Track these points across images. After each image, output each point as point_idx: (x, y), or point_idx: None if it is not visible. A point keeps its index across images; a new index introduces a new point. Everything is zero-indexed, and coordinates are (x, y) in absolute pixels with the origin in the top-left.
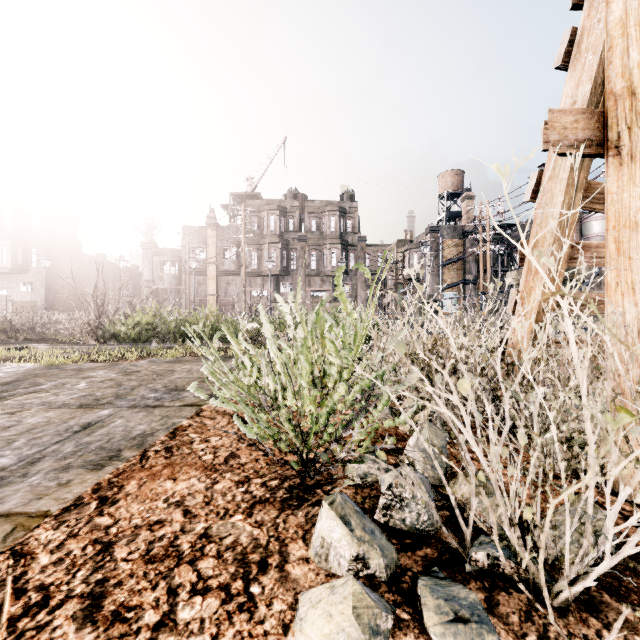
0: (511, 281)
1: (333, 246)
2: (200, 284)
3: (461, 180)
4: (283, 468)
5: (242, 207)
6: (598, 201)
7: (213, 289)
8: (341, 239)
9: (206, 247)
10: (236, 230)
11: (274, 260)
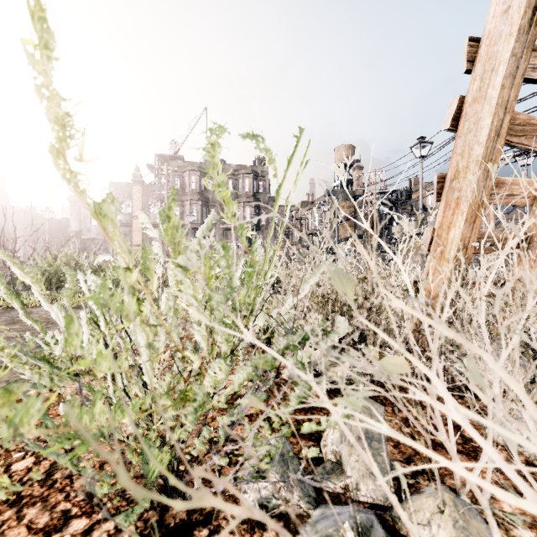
0: (396, 234)
1: (247, 204)
2: (126, 235)
3: (352, 153)
4: (138, 483)
5: (165, 166)
6: (515, 133)
7: (139, 240)
8: (254, 198)
9: (132, 202)
10: (160, 187)
11: (195, 215)
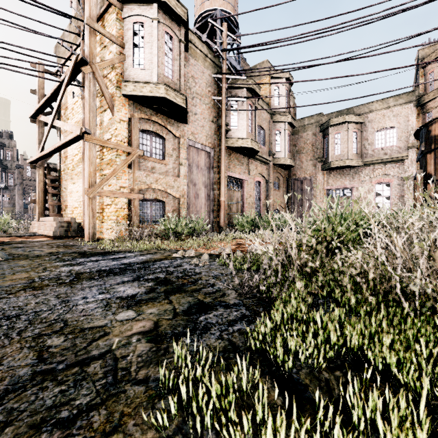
0: None
1: None
2: None
3: None
4: None
5: None
6: None
7: None
8: (1, 164)
9: None
10: None
11: None
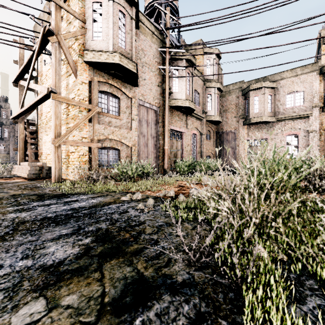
0: None
1: None
2: None
3: None
4: None
5: None
6: None
7: None
8: None
9: None
10: None
11: None
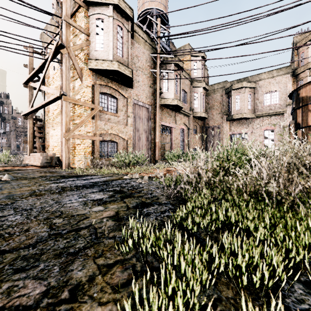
0: None
1: None
2: None
3: None
4: None
5: None
6: None
7: None
8: (1, 116)
9: None
10: None
11: None
